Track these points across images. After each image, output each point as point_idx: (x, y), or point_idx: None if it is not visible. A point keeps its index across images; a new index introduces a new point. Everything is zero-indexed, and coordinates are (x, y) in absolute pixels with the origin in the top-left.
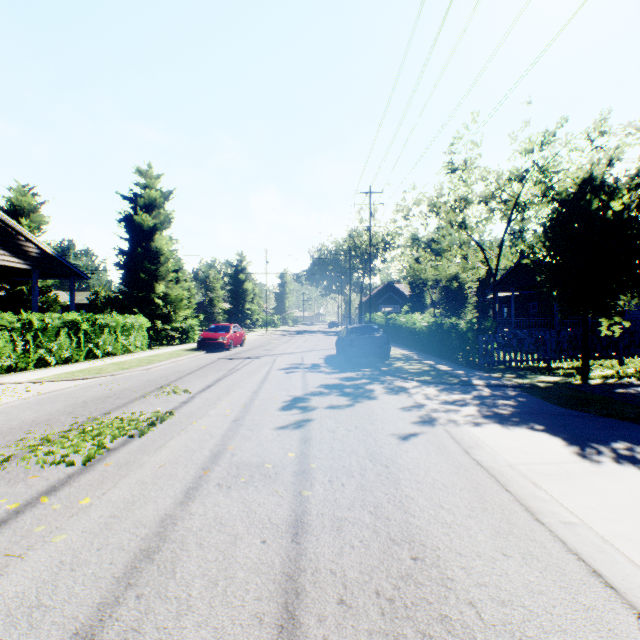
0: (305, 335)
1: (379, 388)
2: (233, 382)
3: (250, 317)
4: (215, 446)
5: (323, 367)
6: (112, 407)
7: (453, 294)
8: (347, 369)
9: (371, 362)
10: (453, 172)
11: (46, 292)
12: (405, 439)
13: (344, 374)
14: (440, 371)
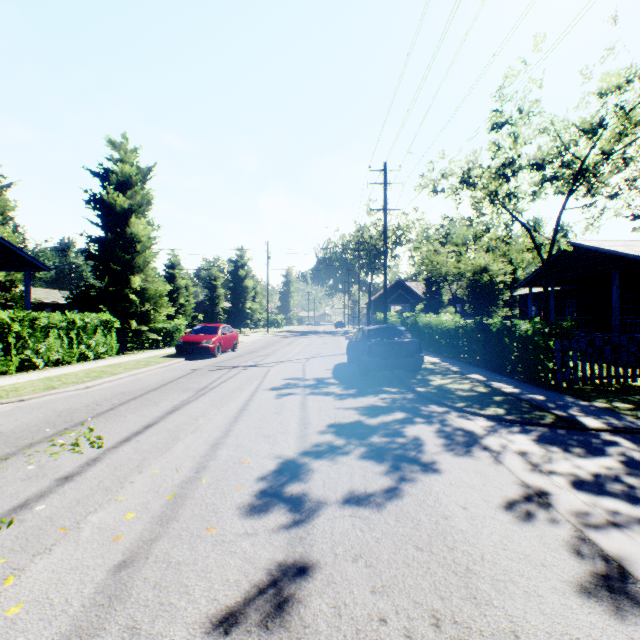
0: (310, 336)
1: (430, 435)
2: (190, 417)
3: (251, 317)
4: None
5: (331, 385)
6: None
7: (482, 289)
8: (366, 389)
9: (396, 376)
10: (501, 126)
11: (10, 287)
12: None
13: (363, 399)
14: (507, 395)
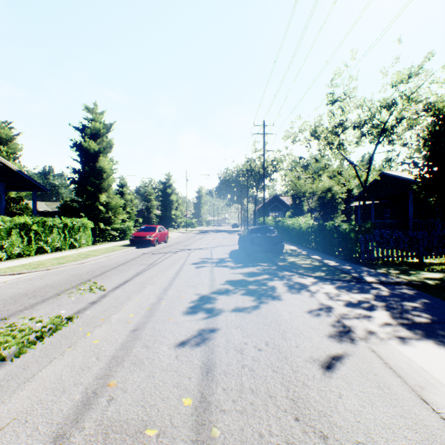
0: (214, 233)
1: (280, 285)
2: (148, 277)
3: (175, 220)
4: (94, 380)
5: (228, 261)
6: (17, 309)
7: (327, 202)
8: (248, 264)
9: (267, 257)
10: (333, 102)
11: (19, 201)
12: (330, 368)
13: (246, 269)
14: (330, 266)
